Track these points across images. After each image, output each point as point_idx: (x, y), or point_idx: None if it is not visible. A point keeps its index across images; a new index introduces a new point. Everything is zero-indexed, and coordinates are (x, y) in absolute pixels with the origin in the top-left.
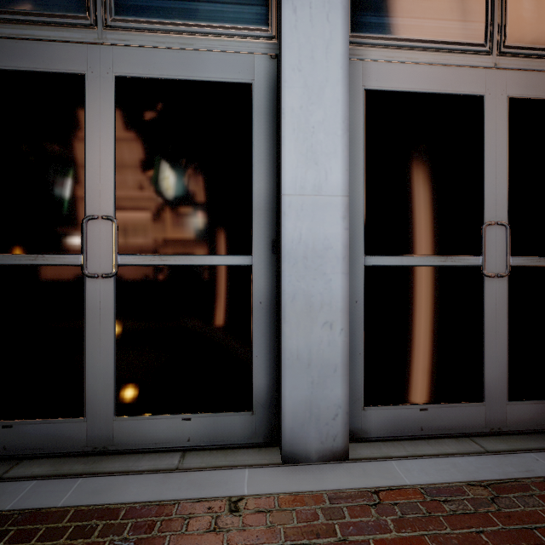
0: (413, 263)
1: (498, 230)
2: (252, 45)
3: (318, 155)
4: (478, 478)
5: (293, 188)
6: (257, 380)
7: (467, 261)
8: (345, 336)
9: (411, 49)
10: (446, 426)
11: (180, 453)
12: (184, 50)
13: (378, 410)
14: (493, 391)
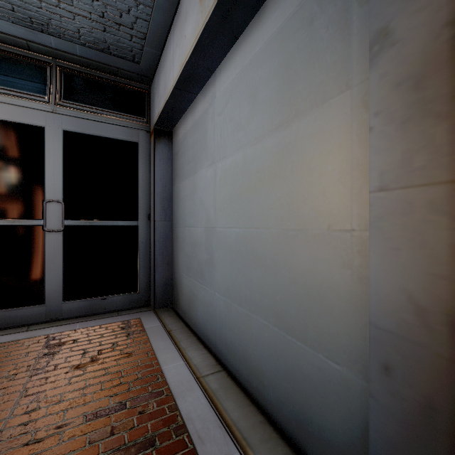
0: None
1: (56, 205)
2: None
3: None
4: None
5: None
6: None
7: (32, 222)
8: None
9: None
10: (15, 321)
11: None
12: None
13: None
14: (52, 297)
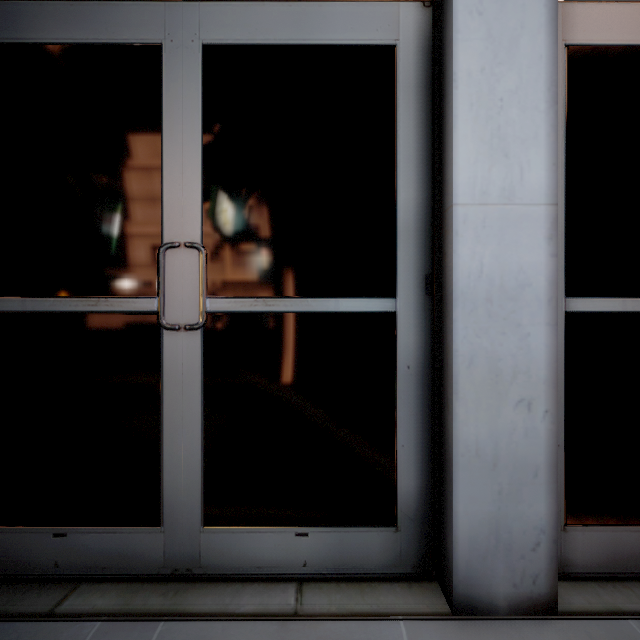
0: None
1: None
2: None
3: (509, 142)
4: None
5: (470, 194)
6: (403, 480)
7: None
8: (551, 422)
9: None
10: None
11: (295, 584)
12: (298, 2)
13: (587, 531)
14: None
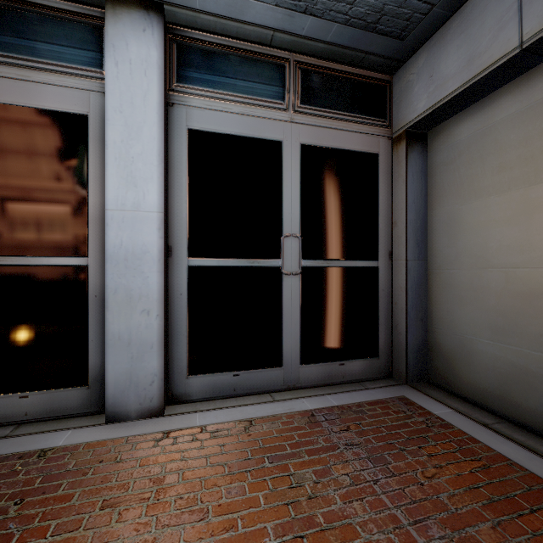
0: (228, 264)
1: (293, 240)
2: (88, 83)
3: (138, 179)
4: (251, 416)
5: (115, 205)
6: (93, 360)
7: (270, 262)
8: (160, 320)
9: (226, 101)
10: (254, 386)
11: (16, 426)
12: (21, 81)
13: (199, 377)
14: (289, 358)
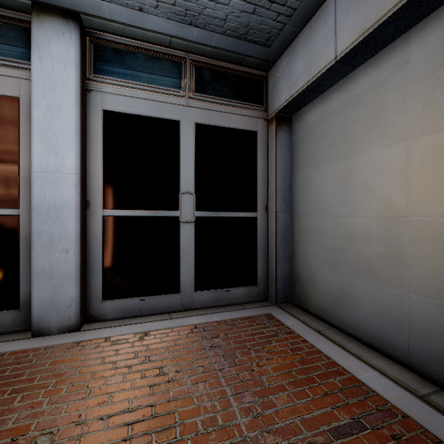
0: (136, 214)
1: (189, 196)
2: (19, 73)
3: (58, 149)
4: (148, 330)
5: (39, 168)
6: (23, 289)
7: (170, 213)
8: (77, 257)
9: (134, 89)
10: (157, 308)
11: None
12: None
13: (112, 302)
14: (186, 286)
